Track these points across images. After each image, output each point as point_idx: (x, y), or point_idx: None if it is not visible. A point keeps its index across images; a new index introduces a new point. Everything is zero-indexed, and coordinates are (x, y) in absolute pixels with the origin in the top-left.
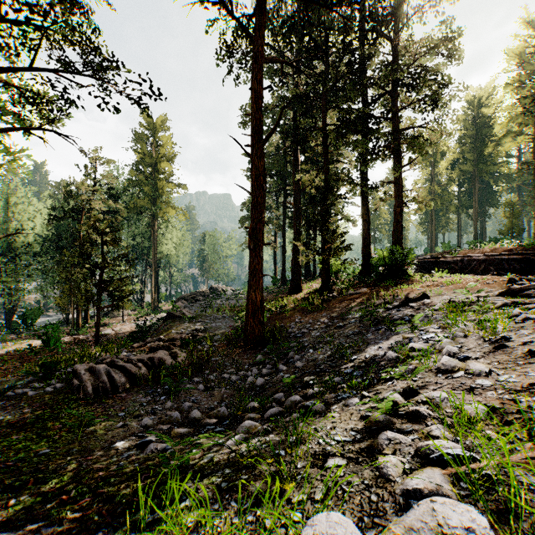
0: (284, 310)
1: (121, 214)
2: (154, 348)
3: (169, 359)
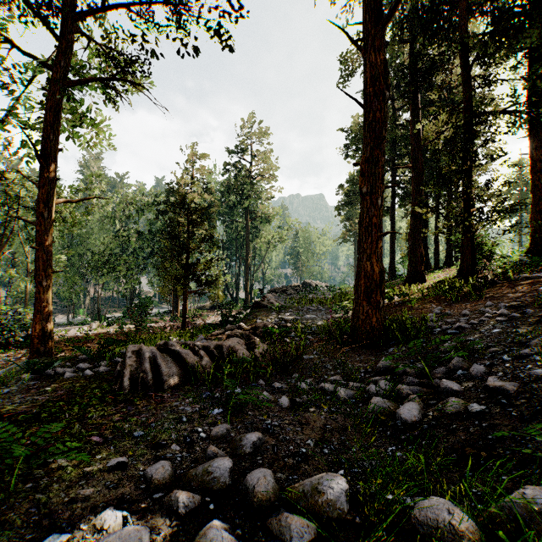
0: (405, 301)
1: (215, 207)
2: (231, 336)
3: (242, 350)
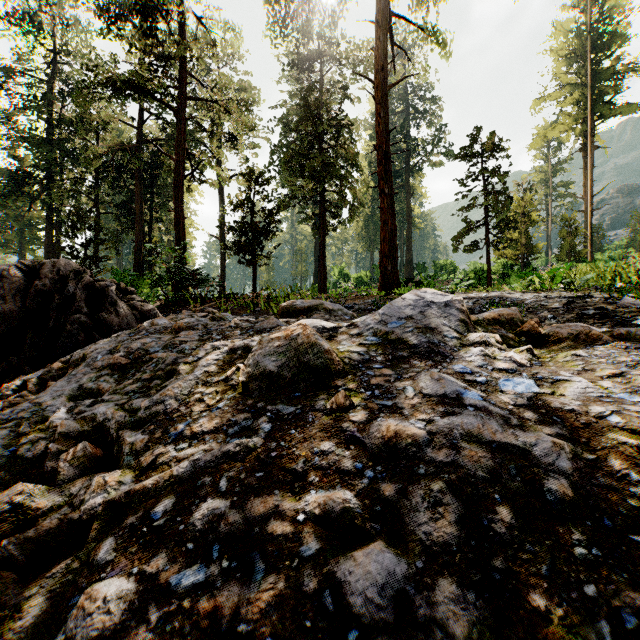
0: None
1: None
2: None
3: None
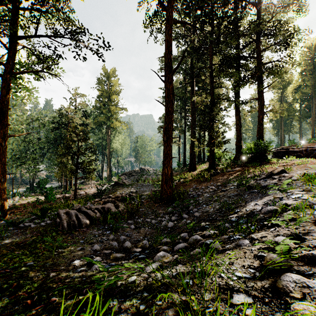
0: (185, 181)
1: (90, 125)
2: (105, 202)
3: (113, 208)
